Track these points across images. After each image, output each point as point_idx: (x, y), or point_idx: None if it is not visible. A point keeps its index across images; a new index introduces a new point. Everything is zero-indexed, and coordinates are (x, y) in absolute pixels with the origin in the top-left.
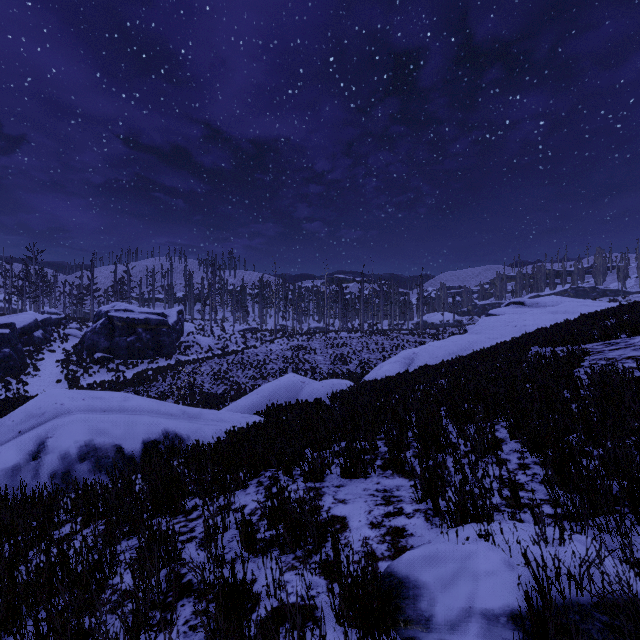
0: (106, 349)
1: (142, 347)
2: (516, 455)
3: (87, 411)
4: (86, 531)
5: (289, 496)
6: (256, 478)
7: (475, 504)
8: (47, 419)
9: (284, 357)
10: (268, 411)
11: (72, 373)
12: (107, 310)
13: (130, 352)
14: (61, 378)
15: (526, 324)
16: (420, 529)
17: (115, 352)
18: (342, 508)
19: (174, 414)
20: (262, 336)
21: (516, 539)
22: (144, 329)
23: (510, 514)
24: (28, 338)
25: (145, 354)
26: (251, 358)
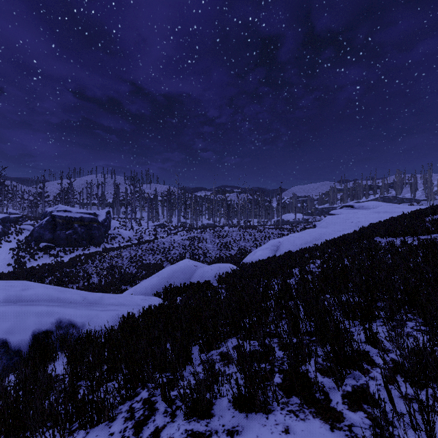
0: (50, 240)
1: (77, 238)
2: None
3: None
4: None
5: None
6: (129, 400)
7: None
8: None
9: (183, 245)
10: (166, 291)
11: (21, 258)
12: (51, 211)
13: (68, 242)
14: (11, 262)
15: (360, 220)
16: None
17: (57, 242)
18: None
19: (74, 301)
20: (168, 230)
21: None
22: (79, 225)
23: None
24: None
25: (80, 243)
26: (159, 246)
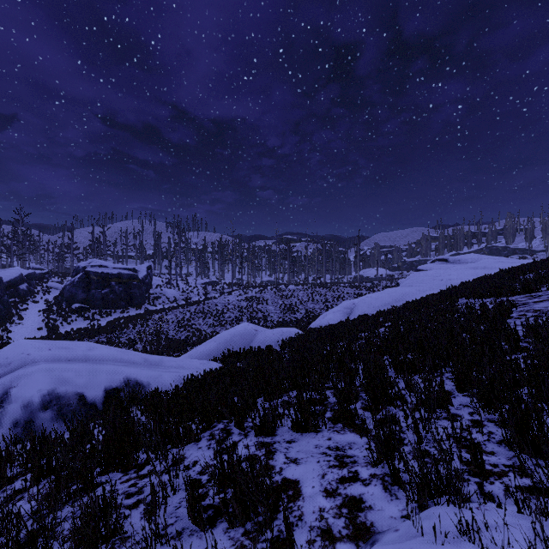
0: (83, 300)
1: (115, 298)
2: (467, 410)
3: (52, 361)
4: (35, 488)
5: (239, 463)
6: (209, 430)
7: (439, 474)
8: (13, 369)
9: (240, 307)
10: (224, 357)
11: (52, 321)
12: (84, 266)
13: (104, 303)
14: (42, 326)
15: (451, 278)
16: (379, 500)
17: (91, 303)
18: (294, 470)
19: (136, 362)
20: (221, 288)
21: (509, 542)
22: (117, 282)
23: (476, 485)
24: (14, 290)
25: (118, 304)
26: (211, 308)
